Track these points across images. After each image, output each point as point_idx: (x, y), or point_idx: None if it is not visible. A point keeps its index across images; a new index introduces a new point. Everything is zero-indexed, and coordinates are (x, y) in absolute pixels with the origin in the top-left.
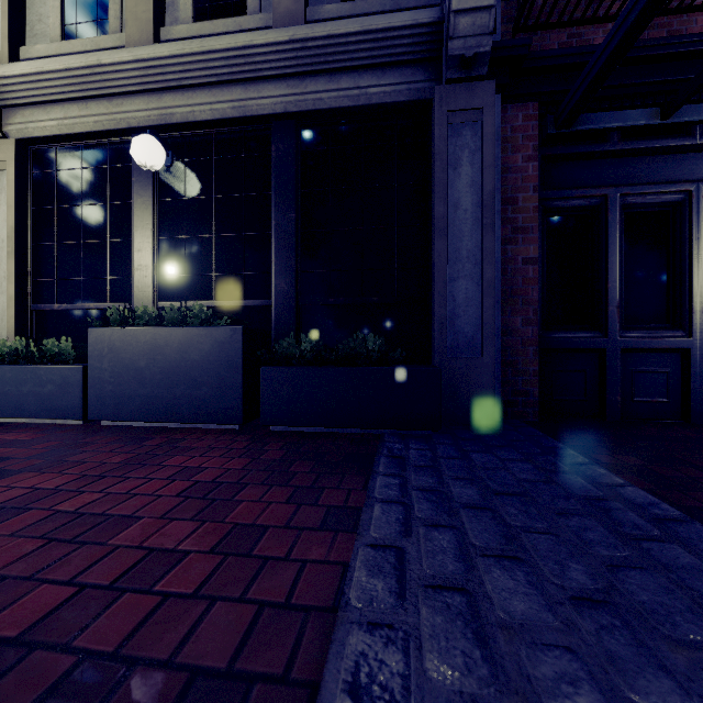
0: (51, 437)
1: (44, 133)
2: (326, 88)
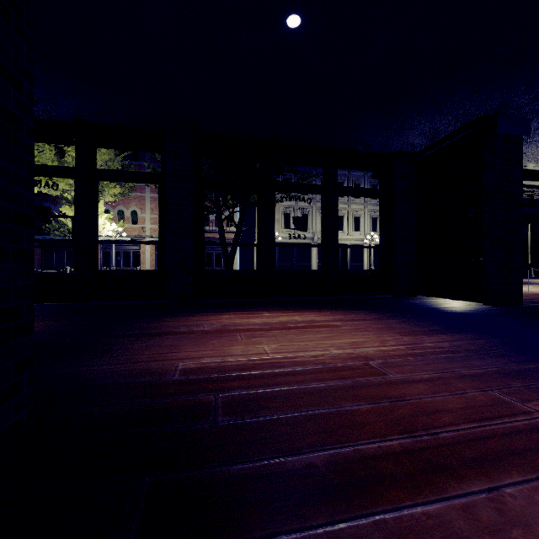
0: None
1: None
2: None
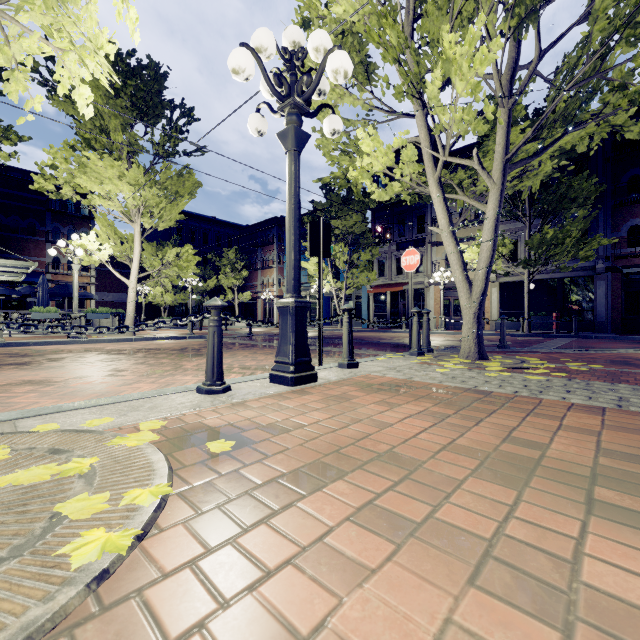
0: None
1: (505, 281)
2: (570, 274)
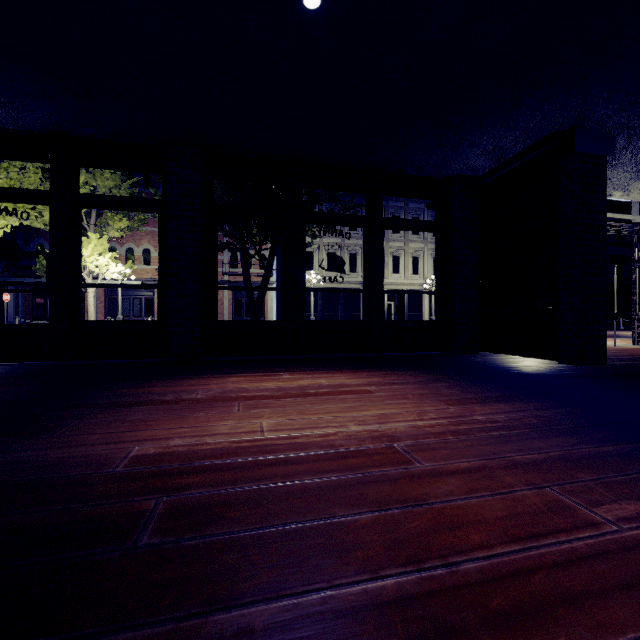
0: None
1: None
2: None
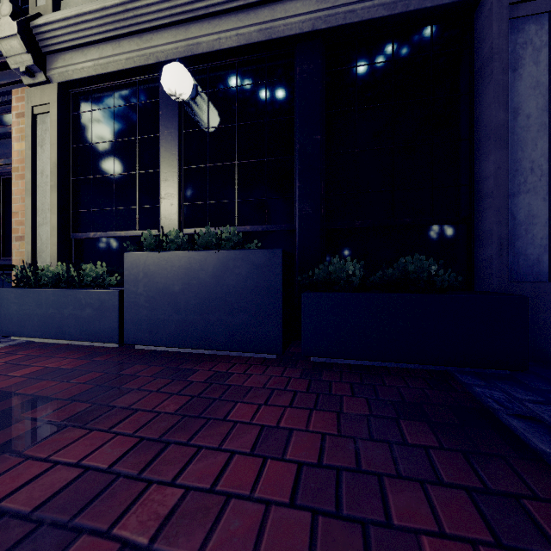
0: (91, 364)
1: (82, 75)
2: None
